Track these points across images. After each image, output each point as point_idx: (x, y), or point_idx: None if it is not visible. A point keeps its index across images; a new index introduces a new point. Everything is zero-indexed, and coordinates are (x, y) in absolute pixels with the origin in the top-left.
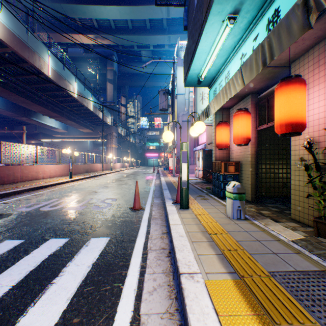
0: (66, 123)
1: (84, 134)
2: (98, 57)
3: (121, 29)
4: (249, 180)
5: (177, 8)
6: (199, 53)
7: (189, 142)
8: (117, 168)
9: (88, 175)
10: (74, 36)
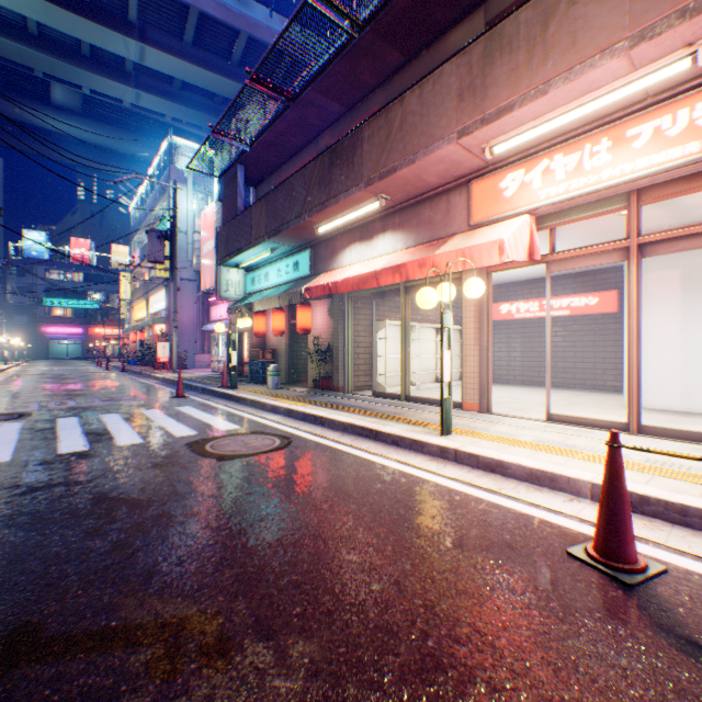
0: None
1: None
2: None
3: (4, 21)
4: (284, 366)
5: (163, 59)
6: (245, 255)
7: (194, 315)
8: None
9: None
10: None
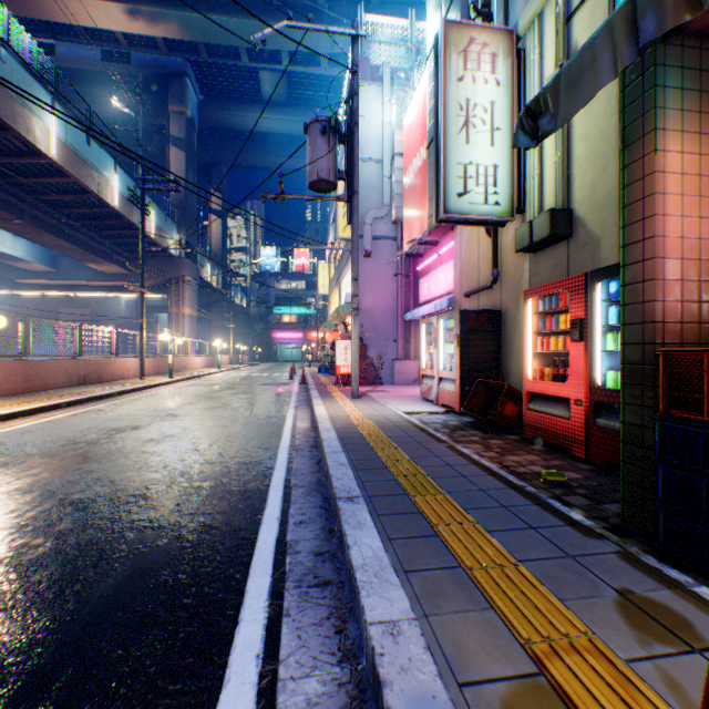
0: (43, 243)
1: (104, 279)
2: (144, 76)
3: None
4: None
5: None
6: None
7: (391, 296)
8: (194, 369)
9: (70, 398)
10: (67, 1)
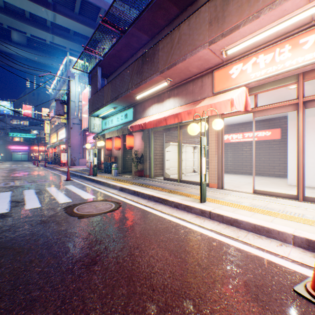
0: None
1: None
2: None
3: None
4: (121, 164)
5: (64, 20)
6: (101, 110)
7: (79, 140)
8: None
9: None
10: None
